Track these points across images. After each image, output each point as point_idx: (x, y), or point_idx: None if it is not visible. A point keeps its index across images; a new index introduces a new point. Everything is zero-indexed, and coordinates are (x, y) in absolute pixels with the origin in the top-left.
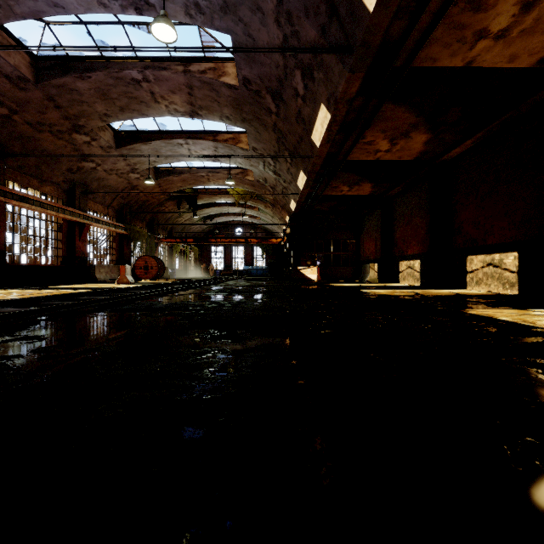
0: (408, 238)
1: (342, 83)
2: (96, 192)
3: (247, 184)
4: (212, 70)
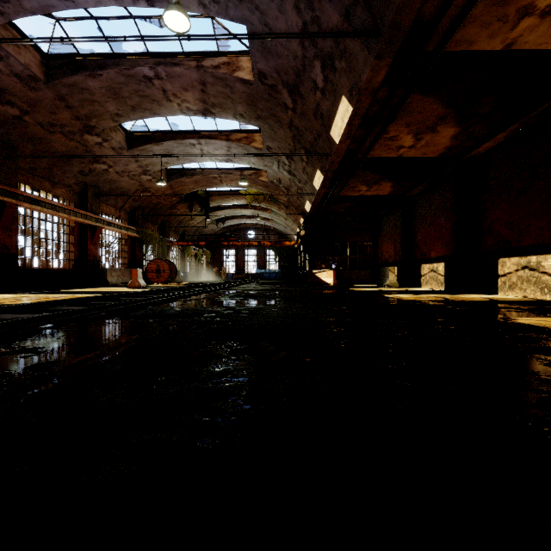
0: (431, 240)
1: (366, 72)
2: (108, 194)
3: (261, 185)
4: (226, 64)
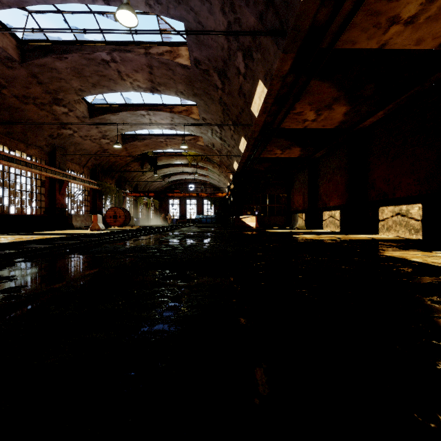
0: (330, 192)
1: (276, 62)
2: (73, 154)
3: (198, 148)
4: (169, 52)
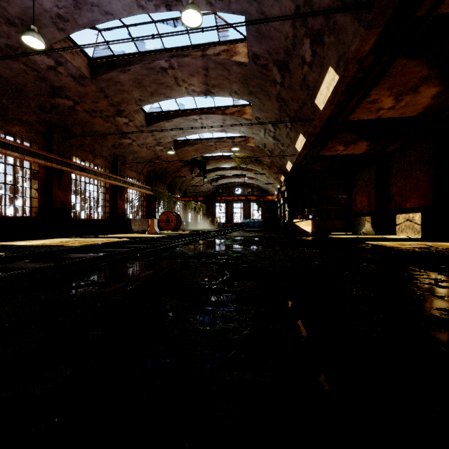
0: (406, 192)
1: (355, 42)
2: (132, 162)
3: (248, 149)
4: (225, 51)
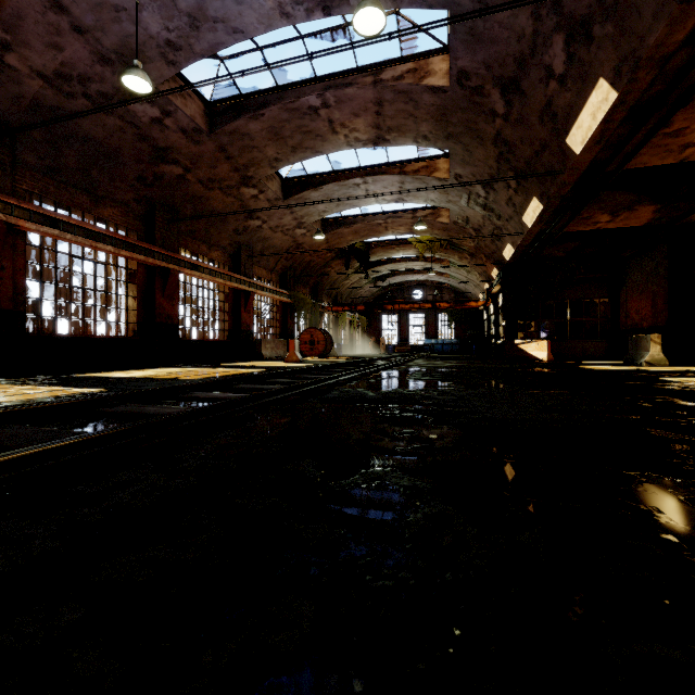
0: None
1: (657, 29)
2: (261, 254)
3: (438, 228)
4: (412, 72)
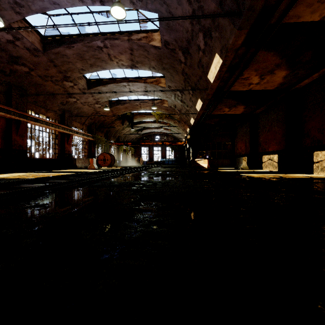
0: (269, 140)
1: (232, 38)
2: (76, 116)
3: (164, 109)
4: (145, 37)
